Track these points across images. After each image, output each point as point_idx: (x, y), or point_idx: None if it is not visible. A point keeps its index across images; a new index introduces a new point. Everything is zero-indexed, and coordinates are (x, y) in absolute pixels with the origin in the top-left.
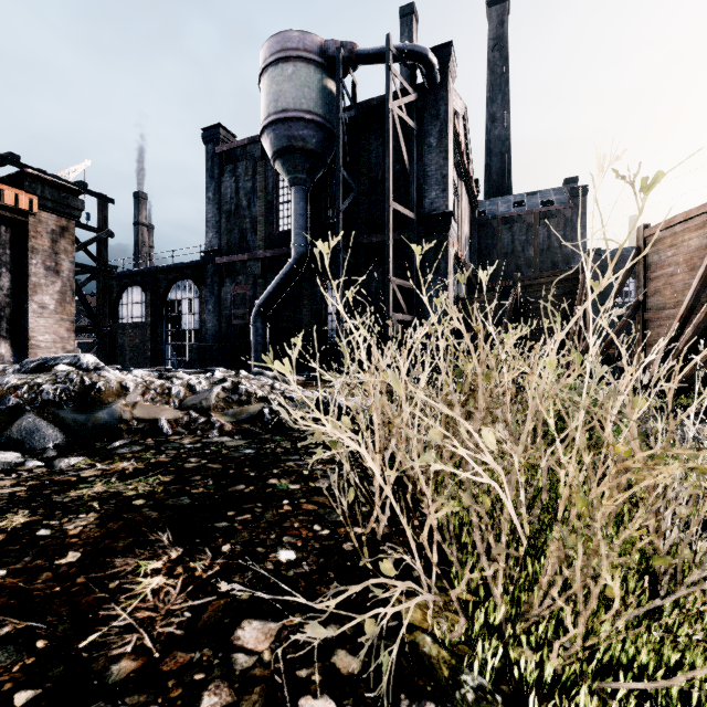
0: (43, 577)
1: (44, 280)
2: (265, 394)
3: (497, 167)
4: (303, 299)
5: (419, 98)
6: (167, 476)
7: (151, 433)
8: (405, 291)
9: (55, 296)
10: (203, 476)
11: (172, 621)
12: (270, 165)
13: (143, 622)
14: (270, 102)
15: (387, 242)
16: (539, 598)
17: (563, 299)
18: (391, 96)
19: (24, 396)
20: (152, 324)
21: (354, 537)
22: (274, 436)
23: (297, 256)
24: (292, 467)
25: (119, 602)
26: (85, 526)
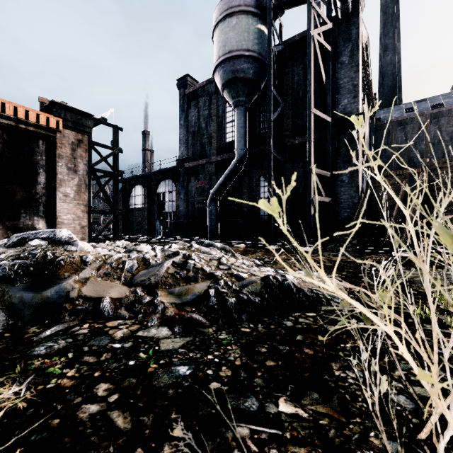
0: None
1: (67, 176)
2: (212, 271)
3: (389, 84)
4: (243, 189)
5: (333, 28)
6: None
7: (93, 315)
8: (321, 179)
9: (74, 188)
10: None
11: None
12: (220, 97)
13: None
14: (220, 48)
15: (308, 140)
16: None
17: None
18: (312, 26)
19: None
20: (148, 208)
21: None
22: (219, 332)
23: (239, 157)
24: None
25: None
26: None
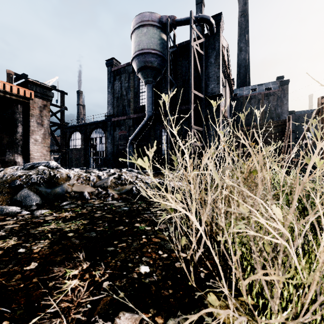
0: (16, 277)
1: (36, 128)
2: (133, 180)
3: (243, 72)
4: (151, 137)
5: (205, 40)
6: (85, 220)
7: (80, 198)
8: (199, 132)
9: (41, 136)
10: (103, 221)
11: (80, 310)
12: (136, 75)
13: (64, 310)
14: (136, 46)
15: (190, 109)
16: (303, 311)
17: (278, 135)
18: (192, 40)
19: (23, 180)
20: (84, 148)
21: (184, 267)
22: (138, 201)
23: (148, 117)
24: (146, 217)
25: (53, 296)
26: (42, 247)
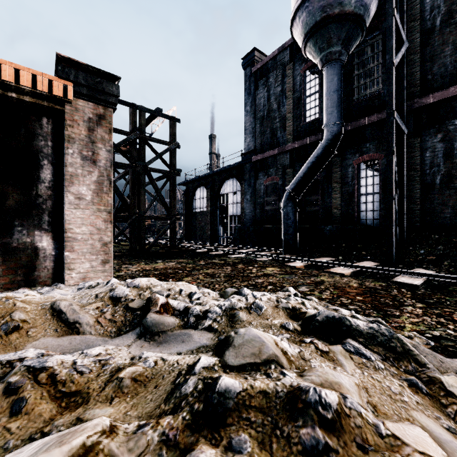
0: None
1: (81, 170)
2: None
3: None
4: (331, 183)
5: None
6: None
7: None
8: None
9: (92, 186)
10: None
11: None
12: (297, 64)
13: None
14: None
15: None
16: None
17: None
18: None
19: None
20: (211, 212)
21: None
22: None
23: (330, 136)
24: None
25: None
26: None
